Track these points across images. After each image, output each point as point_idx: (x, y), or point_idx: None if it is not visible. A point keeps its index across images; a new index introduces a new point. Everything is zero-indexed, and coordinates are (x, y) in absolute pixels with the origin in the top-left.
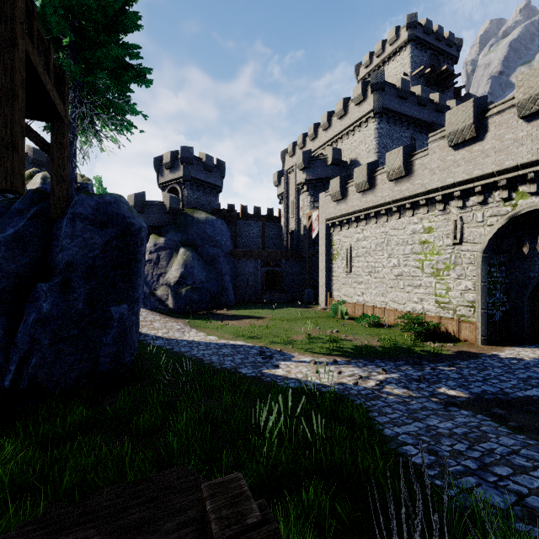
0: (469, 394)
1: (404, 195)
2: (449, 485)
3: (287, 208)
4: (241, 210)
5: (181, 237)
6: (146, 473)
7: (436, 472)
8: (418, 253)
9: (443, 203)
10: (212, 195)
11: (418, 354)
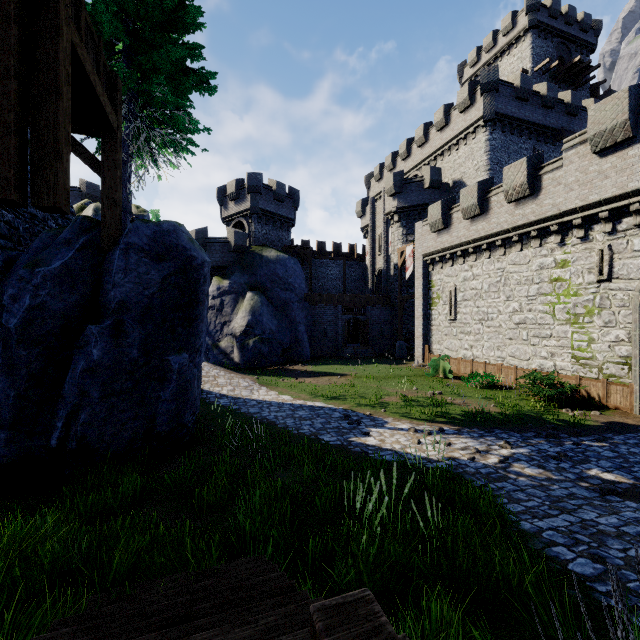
0: (633, 479)
1: (528, 220)
2: (633, 609)
3: (373, 243)
4: (317, 247)
5: (248, 279)
6: (213, 563)
7: (609, 588)
8: (547, 294)
9: (583, 228)
10: (284, 230)
11: (553, 424)
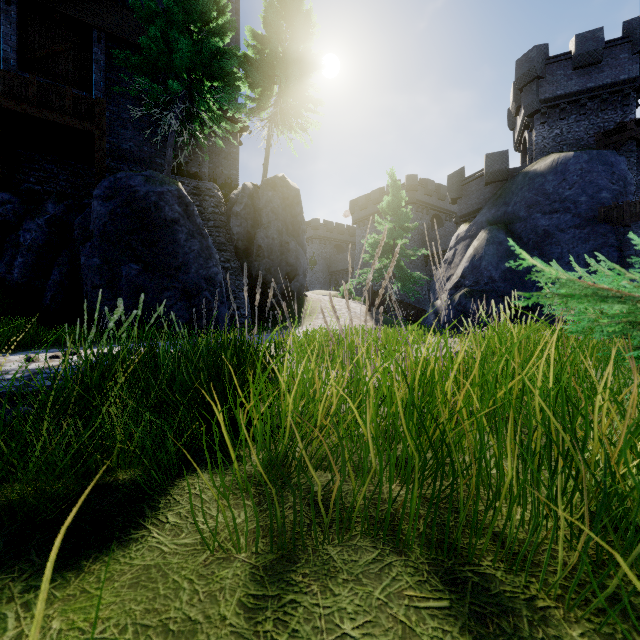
0: None
1: None
2: None
3: None
4: None
5: (493, 213)
6: None
7: None
8: None
9: None
10: (610, 110)
11: None
